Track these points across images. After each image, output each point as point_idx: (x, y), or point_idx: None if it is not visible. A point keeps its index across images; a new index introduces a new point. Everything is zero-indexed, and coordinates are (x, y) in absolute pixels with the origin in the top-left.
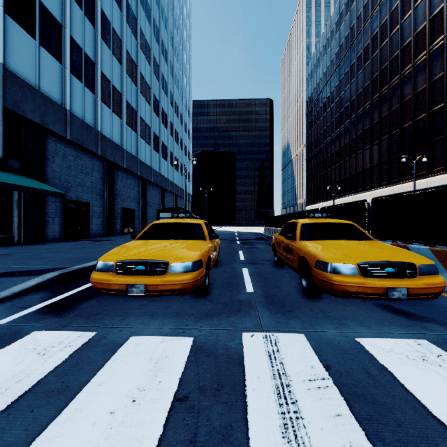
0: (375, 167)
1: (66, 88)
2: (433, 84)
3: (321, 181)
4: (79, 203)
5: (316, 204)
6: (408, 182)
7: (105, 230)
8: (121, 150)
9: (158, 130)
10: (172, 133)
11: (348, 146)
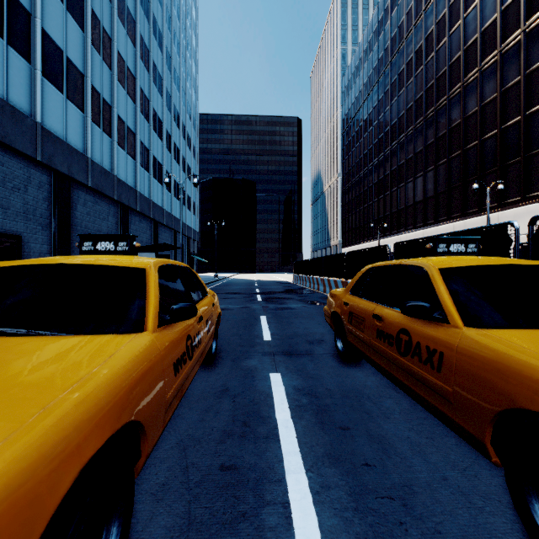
0: (430, 199)
1: None
2: (506, 93)
3: (361, 217)
4: None
5: (354, 246)
6: (473, 217)
7: None
8: (84, 159)
9: (148, 139)
10: (169, 147)
11: (395, 173)
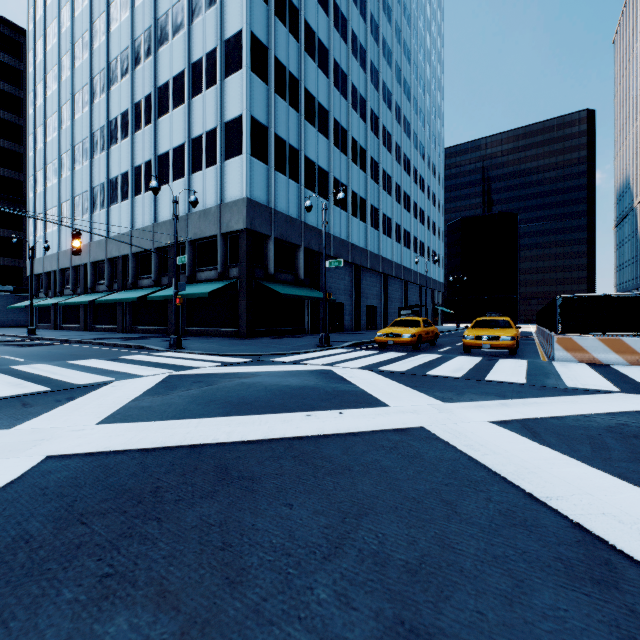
0: None
1: (330, 218)
2: None
3: None
4: (337, 304)
5: None
6: None
7: (354, 325)
8: (366, 252)
9: (400, 218)
10: (415, 214)
11: None
